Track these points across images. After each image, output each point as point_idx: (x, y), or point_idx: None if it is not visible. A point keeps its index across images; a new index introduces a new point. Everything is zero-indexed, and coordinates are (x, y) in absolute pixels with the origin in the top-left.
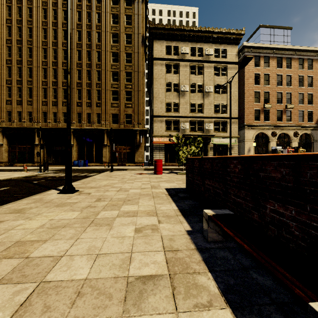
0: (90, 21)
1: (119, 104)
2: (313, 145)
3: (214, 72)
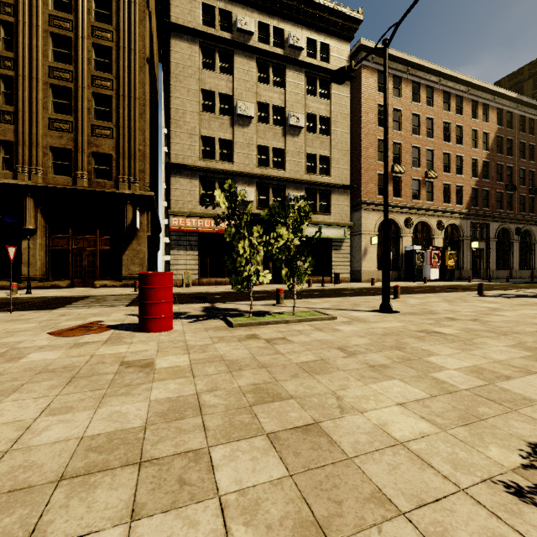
0: None
1: (73, 123)
2: (462, 245)
3: (307, 88)
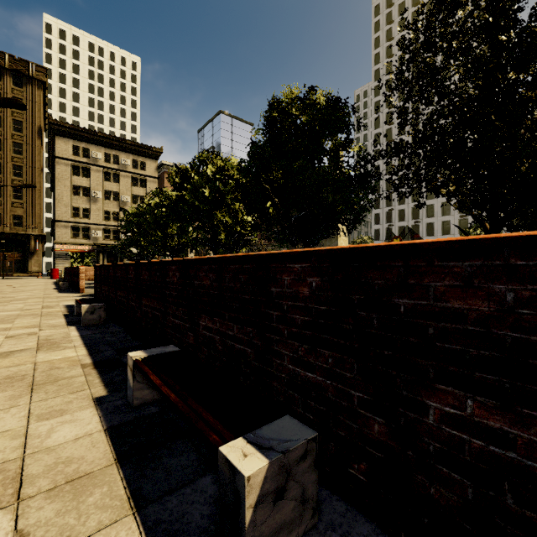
0: None
1: (2, 201)
2: None
3: (133, 182)
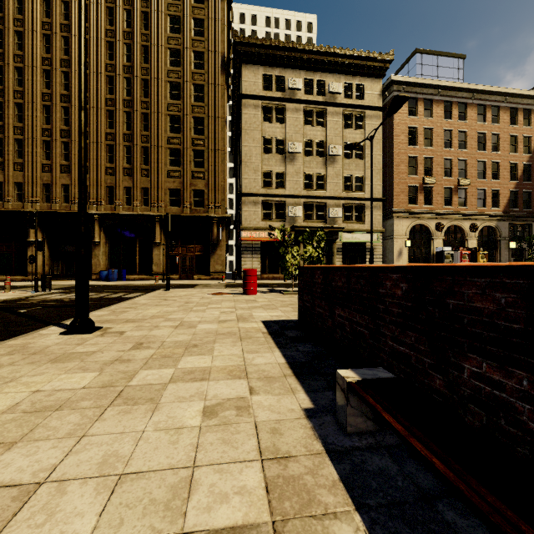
0: (131, 25)
1: (181, 172)
2: (500, 245)
3: (344, 123)
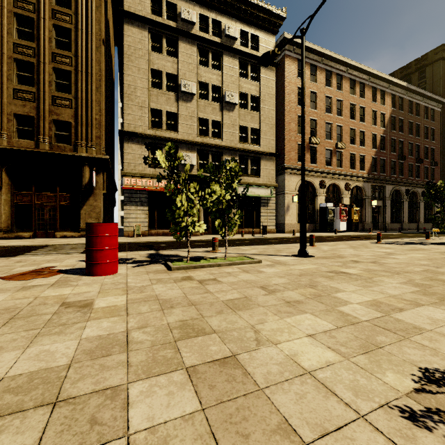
0: None
1: (35, 93)
2: (365, 203)
3: (240, 72)
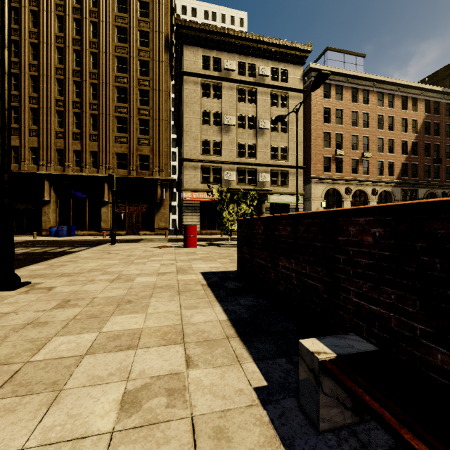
0: (80, 2)
1: (128, 138)
2: None
3: (271, 101)
